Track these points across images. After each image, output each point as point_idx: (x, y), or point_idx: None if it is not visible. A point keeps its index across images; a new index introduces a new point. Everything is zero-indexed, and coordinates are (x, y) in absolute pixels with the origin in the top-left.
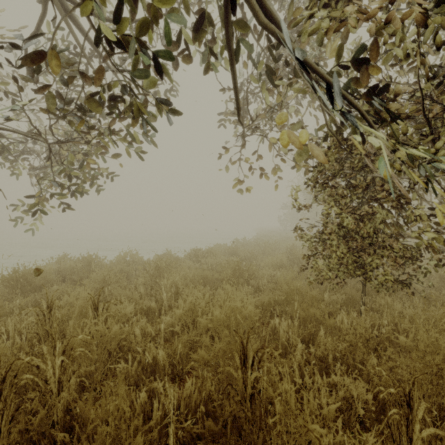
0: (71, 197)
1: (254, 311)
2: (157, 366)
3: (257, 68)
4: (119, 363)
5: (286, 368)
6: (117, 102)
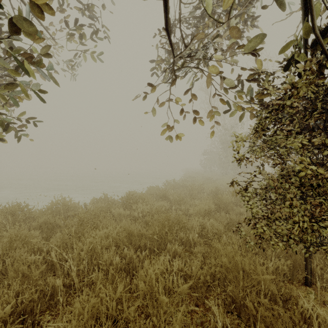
0: None
1: None
2: None
3: None
4: None
5: None
6: None
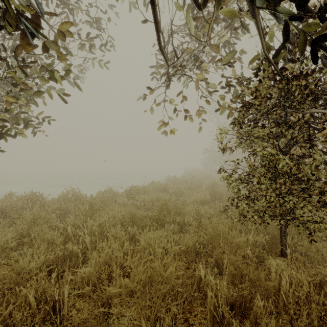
0: (1, 139)
1: (175, 274)
2: None
3: None
4: None
5: None
6: None
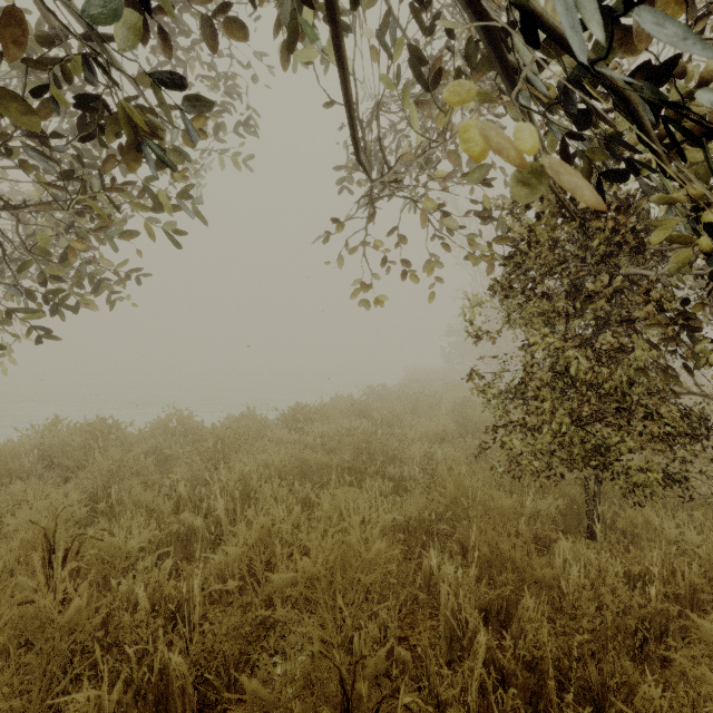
0: (50, 315)
1: (385, 554)
2: (170, 688)
3: (395, 56)
4: (105, 662)
5: (451, 710)
6: (89, 111)
